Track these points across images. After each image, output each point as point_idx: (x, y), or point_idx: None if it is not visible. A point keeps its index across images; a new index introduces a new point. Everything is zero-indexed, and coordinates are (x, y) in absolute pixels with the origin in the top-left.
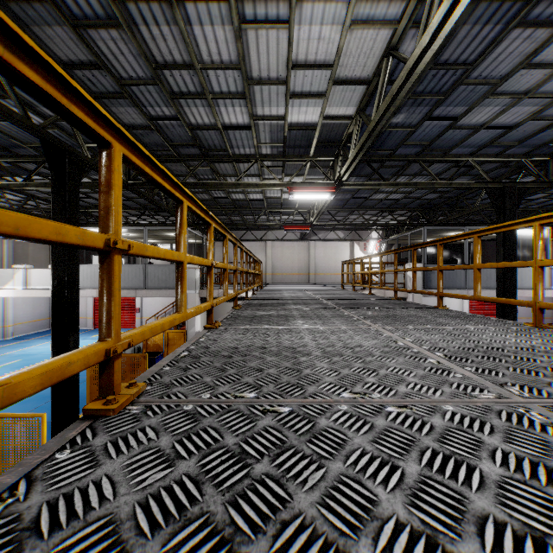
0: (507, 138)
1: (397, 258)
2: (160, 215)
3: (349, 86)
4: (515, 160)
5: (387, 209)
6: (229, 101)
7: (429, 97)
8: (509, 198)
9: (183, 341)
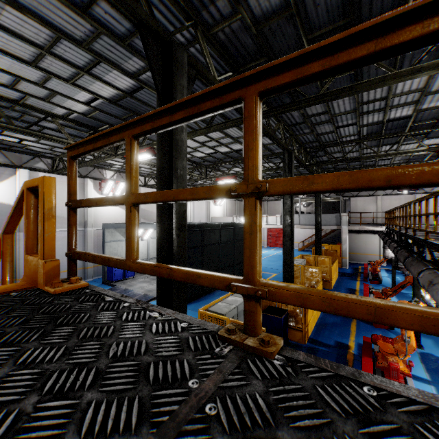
0: None
1: None
2: None
3: None
4: None
5: None
6: None
7: None
8: None
9: (339, 250)
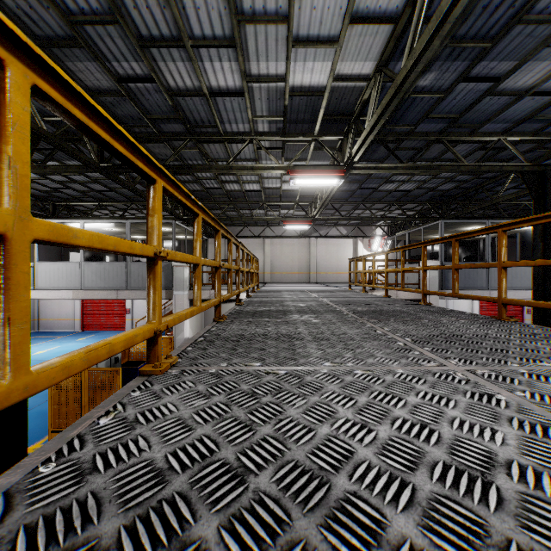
0: None
1: (408, 256)
2: None
3: (370, 28)
4: None
5: (396, 202)
6: (215, 52)
7: (472, 44)
8: (549, 183)
9: (170, 349)
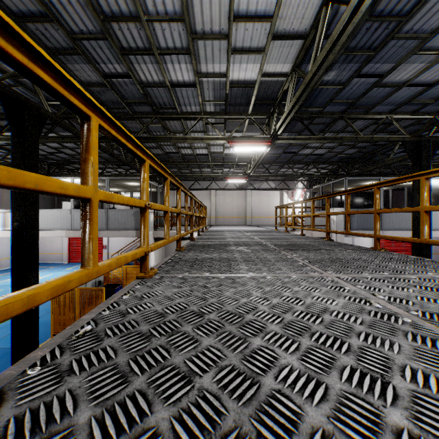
0: (425, 96)
1: (321, 204)
2: (122, 168)
3: (287, 42)
4: (428, 117)
5: (312, 163)
6: (175, 58)
7: (361, 52)
8: (424, 150)
9: None
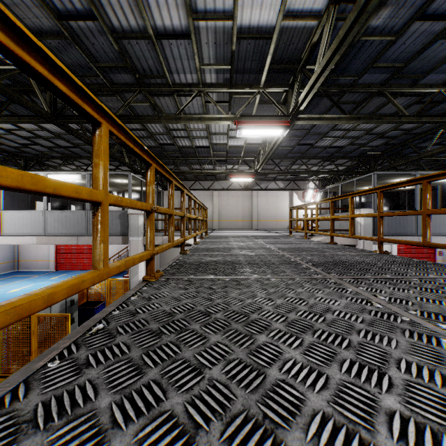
0: None
1: (341, 205)
2: (112, 165)
3: None
4: None
5: (329, 158)
6: None
7: None
8: None
9: (126, 290)
